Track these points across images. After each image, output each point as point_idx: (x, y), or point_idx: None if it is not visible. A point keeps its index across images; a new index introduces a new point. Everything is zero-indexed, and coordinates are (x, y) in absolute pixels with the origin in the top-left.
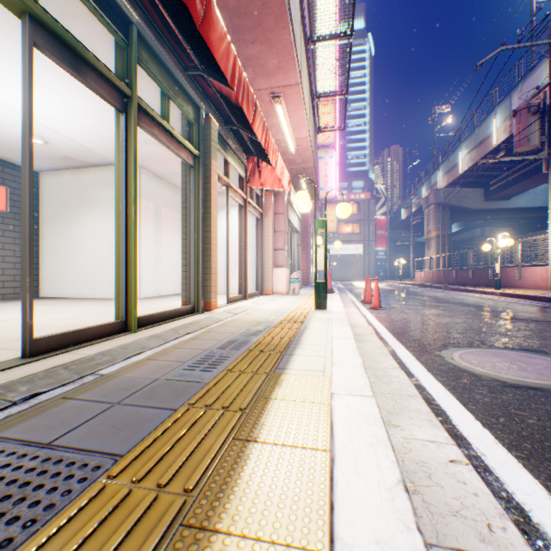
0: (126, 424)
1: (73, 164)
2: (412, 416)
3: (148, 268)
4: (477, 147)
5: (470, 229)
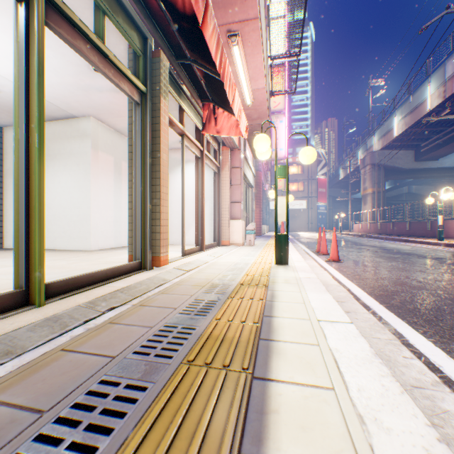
0: None
1: None
2: None
3: (107, 219)
4: (411, 113)
5: (399, 187)
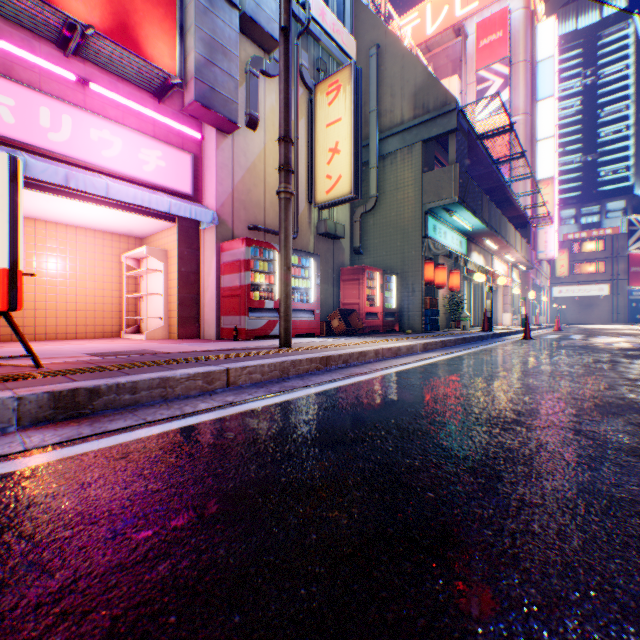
0: None
1: None
2: None
3: None
4: None
5: None
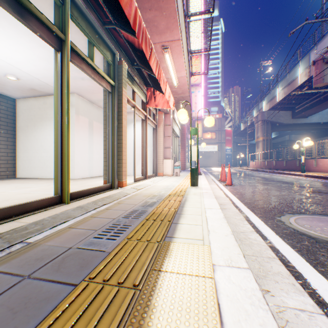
0: (24, 307)
1: (37, 93)
2: (277, 280)
3: (84, 159)
4: (288, 85)
5: (282, 136)
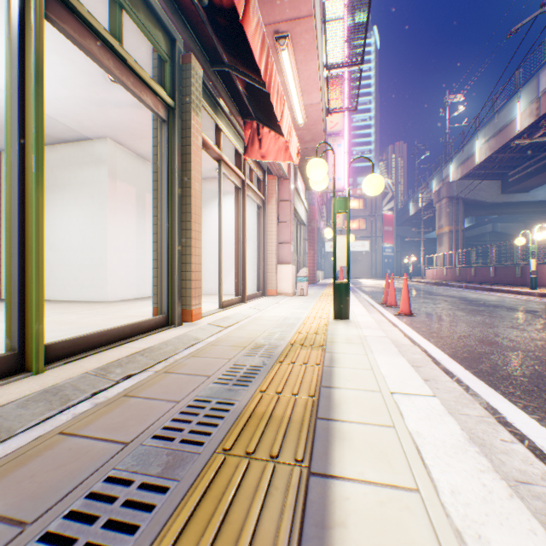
0: None
1: None
2: None
3: (128, 264)
4: (497, 135)
5: (481, 225)
